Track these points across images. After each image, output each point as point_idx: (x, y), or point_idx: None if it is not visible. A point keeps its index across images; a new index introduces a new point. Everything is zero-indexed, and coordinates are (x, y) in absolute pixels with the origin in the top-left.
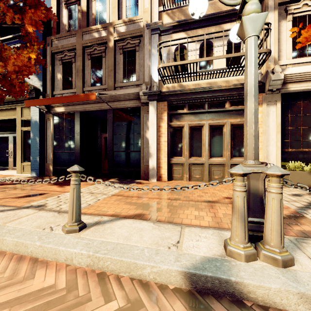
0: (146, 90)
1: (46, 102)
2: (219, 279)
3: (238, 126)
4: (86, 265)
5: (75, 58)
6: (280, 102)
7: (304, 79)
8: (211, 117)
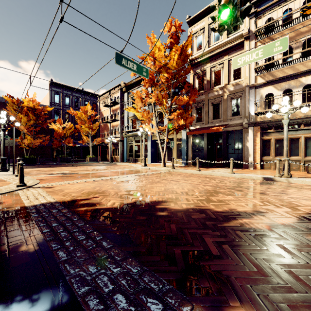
0: (247, 121)
1: (197, 132)
2: (270, 178)
3: (310, 138)
4: (239, 177)
5: (203, 105)
6: None
7: None
8: (290, 133)
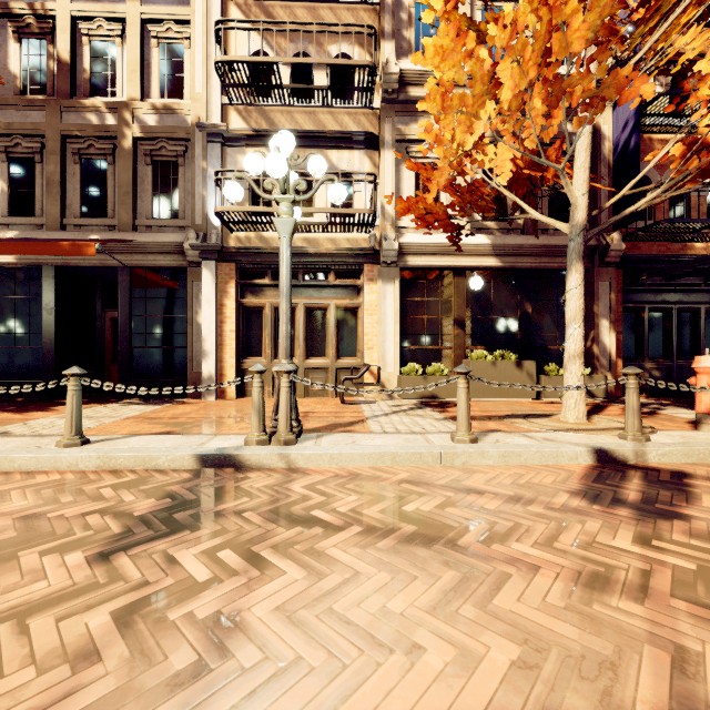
0: (197, 240)
1: None
2: (224, 455)
3: (348, 310)
4: (96, 467)
5: (41, 153)
6: (398, 280)
7: (425, 252)
8: (309, 294)
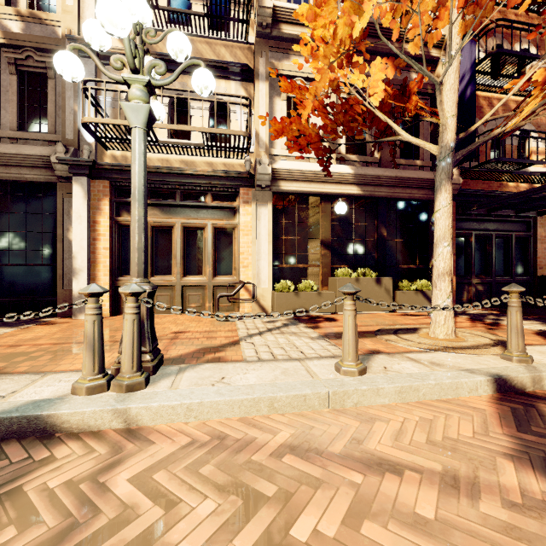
0: (65, 154)
1: None
2: (28, 417)
3: (224, 230)
4: None
5: None
6: (272, 203)
7: (296, 178)
8: (186, 214)
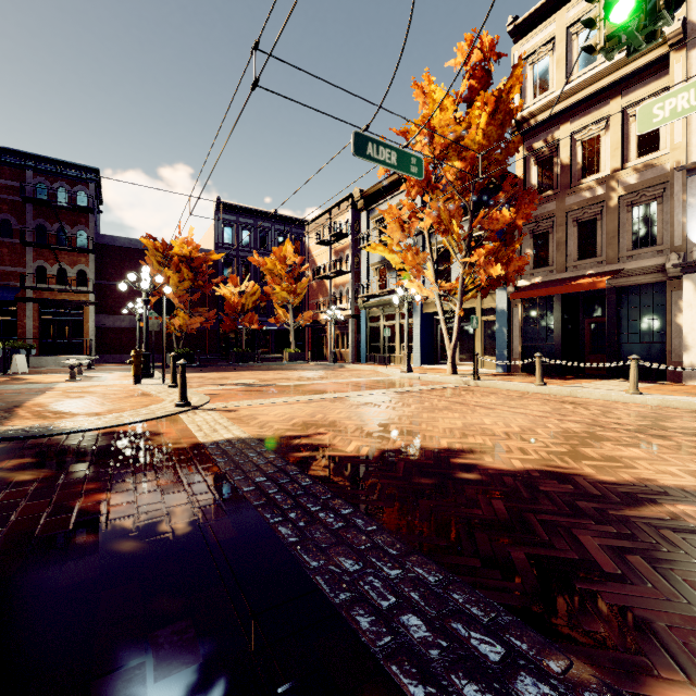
0: (678, 260)
1: (538, 293)
2: None
3: None
4: (657, 404)
5: (552, 227)
6: None
7: None
8: None
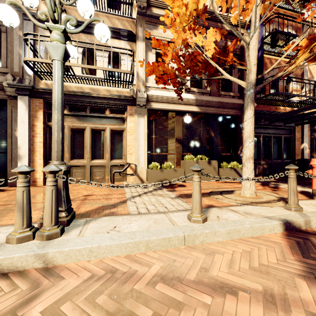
0: (13, 81)
1: None
2: None
3: (117, 131)
4: None
5: None
6: (146, 116)
7: (161, 101)
8: (93, 121)
